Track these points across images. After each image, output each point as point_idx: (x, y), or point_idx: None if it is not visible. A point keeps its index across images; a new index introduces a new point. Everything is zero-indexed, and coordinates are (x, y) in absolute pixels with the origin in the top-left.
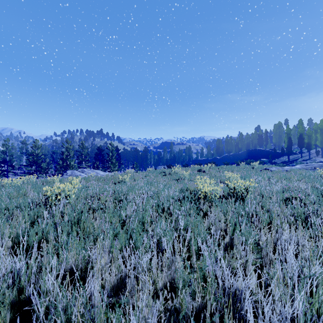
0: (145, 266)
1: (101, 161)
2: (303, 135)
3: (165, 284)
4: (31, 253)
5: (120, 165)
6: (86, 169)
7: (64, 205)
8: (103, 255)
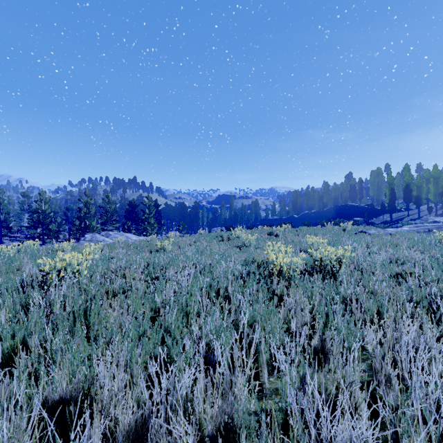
0: (184, 393)
1: (134, 221)
2: (410, 186)
3: (217, 426)
4: (2, 367)
5: (160, 227)
6: (112, 232)
7: (70, 285)
8: (116, 373)
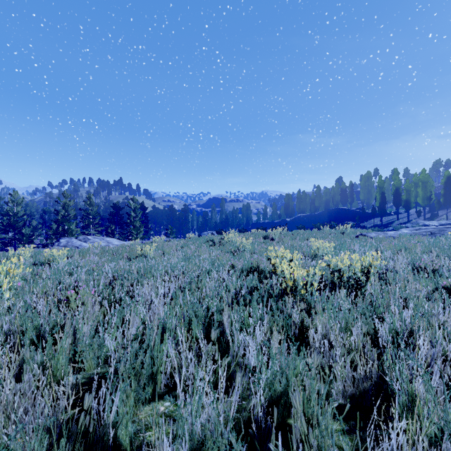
0: None
1: (119, 224)
2: (399, 189)
3: None
4: None
5: (147, 231)
6: (91, 237)
7: None
8: None
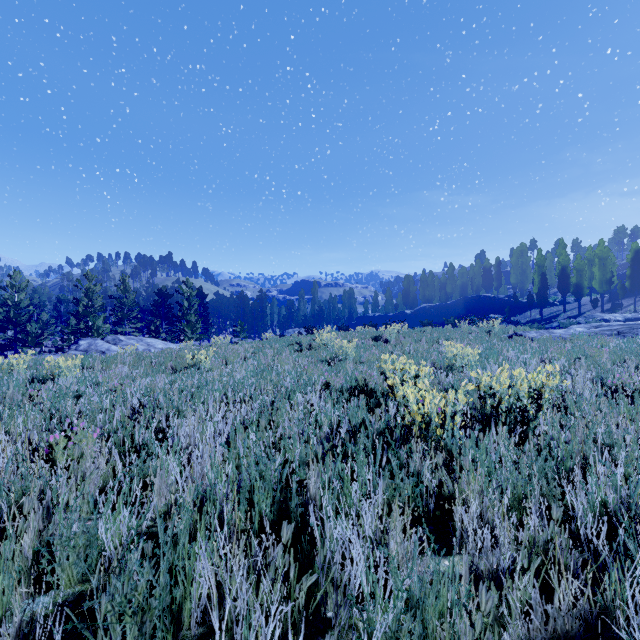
0: None
1: (166, 319)
2: (567, 269)
3: None
4: None
5: (207, 328)
6: (124, 337)
7: None
8: None
